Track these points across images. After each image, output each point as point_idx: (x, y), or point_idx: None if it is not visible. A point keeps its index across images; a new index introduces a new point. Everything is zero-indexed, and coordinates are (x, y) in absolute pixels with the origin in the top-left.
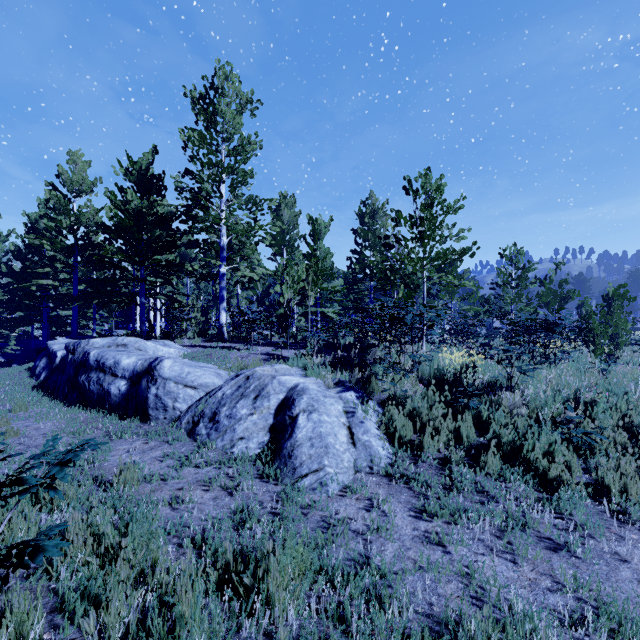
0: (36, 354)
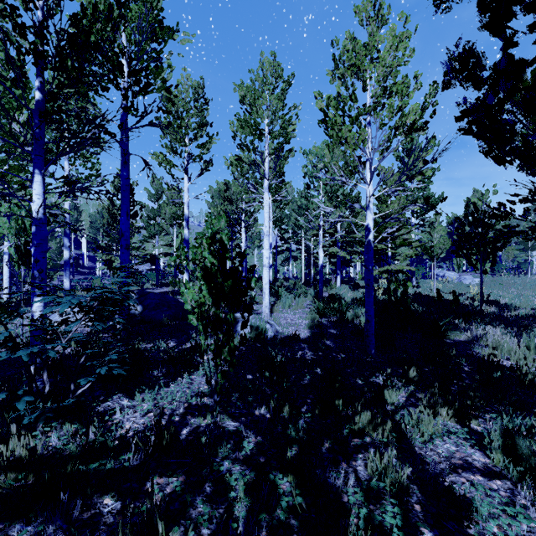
0: (424, 277)
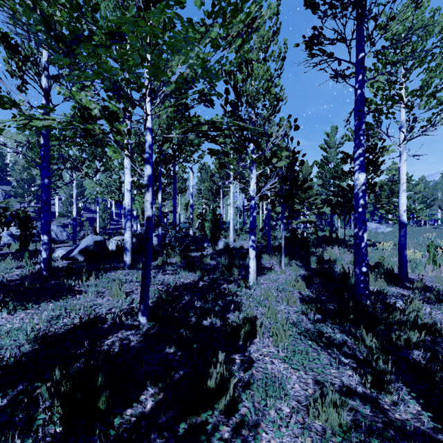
0: None
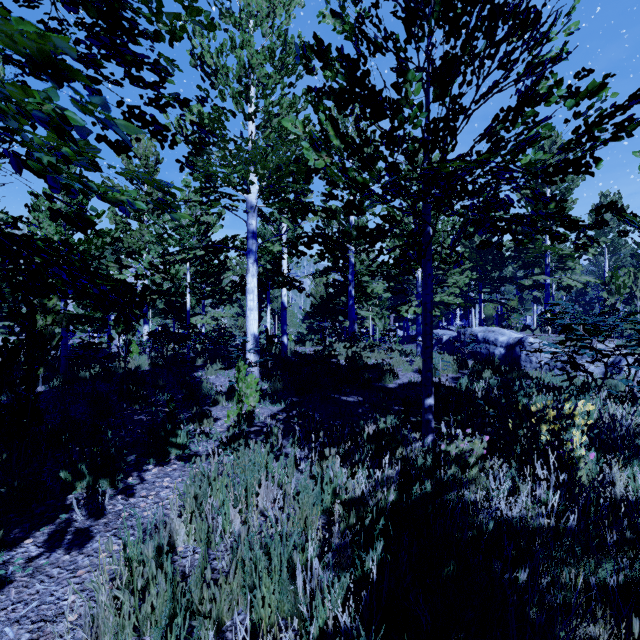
0: (408, 339)
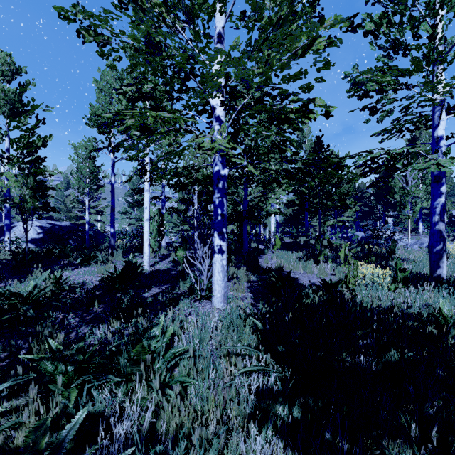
0: (342, 238)
